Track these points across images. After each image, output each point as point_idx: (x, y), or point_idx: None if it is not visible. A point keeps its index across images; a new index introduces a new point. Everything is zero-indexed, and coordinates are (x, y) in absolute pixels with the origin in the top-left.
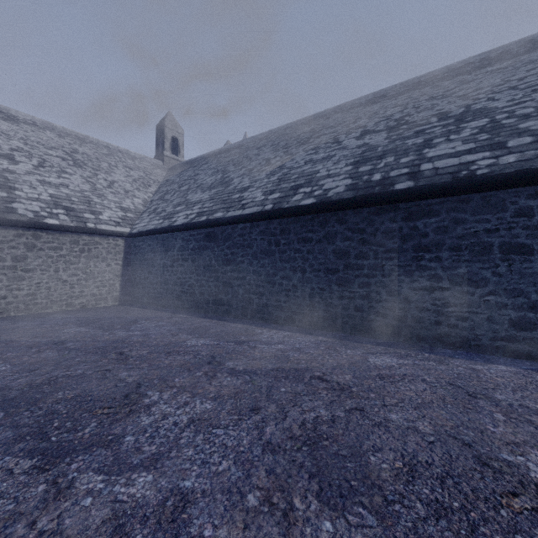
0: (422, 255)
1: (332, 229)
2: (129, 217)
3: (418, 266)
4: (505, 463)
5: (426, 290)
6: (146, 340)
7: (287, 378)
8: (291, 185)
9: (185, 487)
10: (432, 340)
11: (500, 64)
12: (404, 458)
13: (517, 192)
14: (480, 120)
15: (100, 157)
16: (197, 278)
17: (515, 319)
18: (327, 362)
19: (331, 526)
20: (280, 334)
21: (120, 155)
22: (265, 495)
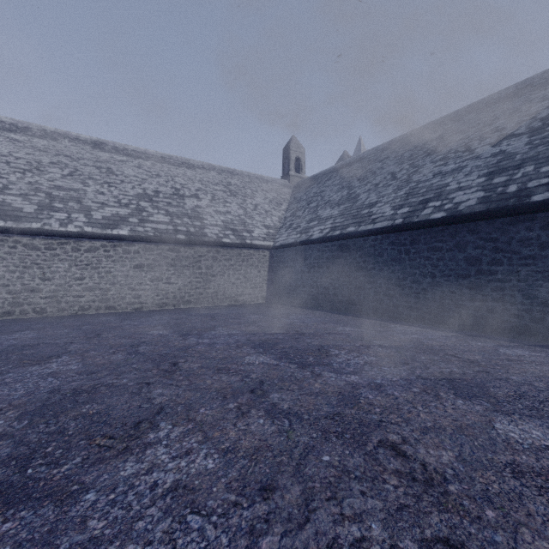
0: None
1: (463, 238)
2: (270, 233)
3: None
4: None
5: None
6: (306, 325)
7: (424, 353)
8: (419, 199)
9: (377, 382)
10: None
11: None
12: (516, 392)
13: None
14: None
15: (245, 185)
16: (331, 282)
17: None
18: (458, 348)
19: (462, 402)
20: (411, 328)
21: (257, 181)
22: (422, 390)
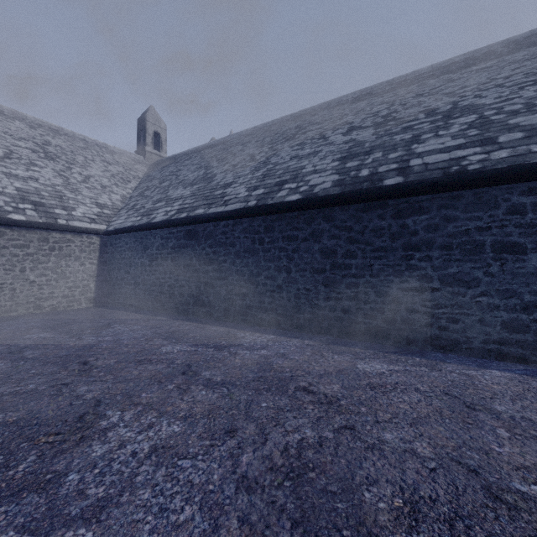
0: (412, 255)
1: (318, 226)
2: (105, 213)
3: (407, 265)
4: (519, 495)
5: (416, 291)
6: (117, 346)
7: (269, 390)
8: (276, 181)
9: None
10: (422, 343)
11: (485, 63)
12: (404, 493)
13: (509, 188)
14: (468, 116)
15: (75, 150)
16: (177, 278)
17: (508, 320)
18: (313, 370)
19: None
20: (264, 337)
21: (98, 149)
22: None
